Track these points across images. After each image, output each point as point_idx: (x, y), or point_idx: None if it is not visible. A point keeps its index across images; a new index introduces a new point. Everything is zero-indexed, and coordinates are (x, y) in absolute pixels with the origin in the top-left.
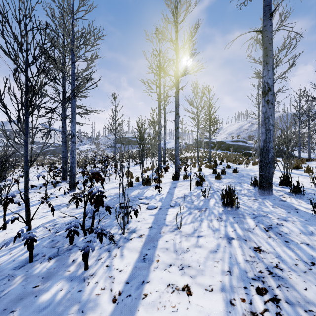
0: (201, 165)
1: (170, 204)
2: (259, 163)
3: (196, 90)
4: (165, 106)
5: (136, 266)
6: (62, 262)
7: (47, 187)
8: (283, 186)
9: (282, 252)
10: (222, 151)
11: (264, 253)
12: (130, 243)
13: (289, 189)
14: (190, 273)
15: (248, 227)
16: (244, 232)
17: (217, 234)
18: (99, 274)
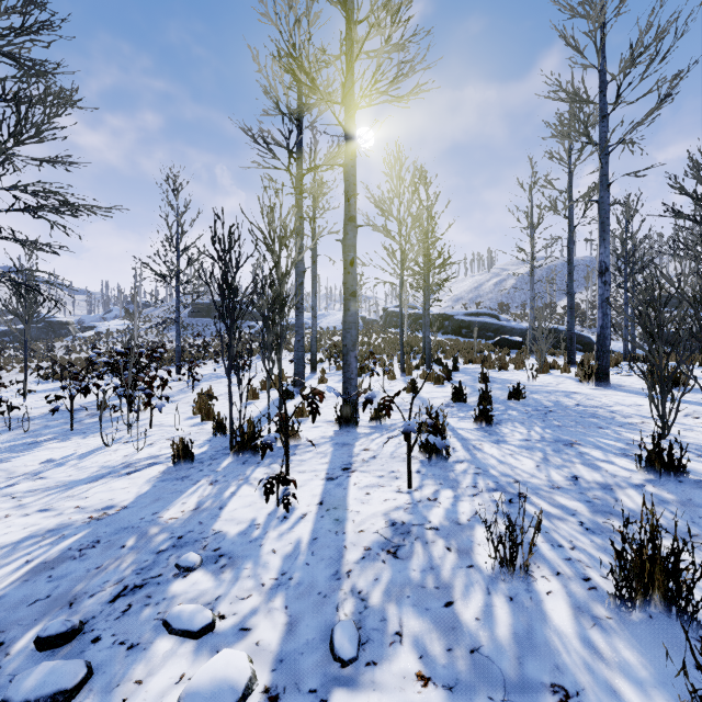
0: (410, 372)
1: (333, 640)
2: None
3: (398, 174)
4: (314, 217)
5: None
6: None
7: None
8: None
9: None
10: (446, 336)
11: None
12: None
13: None
14: None
15: None
16: None
17: None
18: None
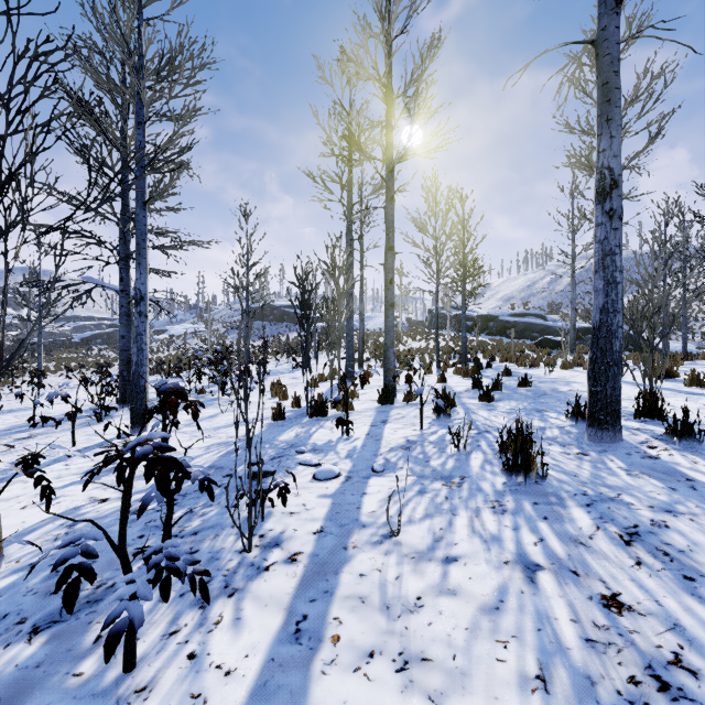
0: (445, 368)
1: (373, 466)
2: (591, 364)
3: (434, 197)
4: (362, 234)
5: (272, 657)
6: (66, 644)
7: (83, 421)
8: (644, 419)
9: (683, 611)
10: (490, 337)
11: (634, 614)
12: (262, 579)
13: (661, 428)
14: (429, 684)
15: (577, 533)
16: (568, 548)
17: (498, 553)
18: (165, 687)
